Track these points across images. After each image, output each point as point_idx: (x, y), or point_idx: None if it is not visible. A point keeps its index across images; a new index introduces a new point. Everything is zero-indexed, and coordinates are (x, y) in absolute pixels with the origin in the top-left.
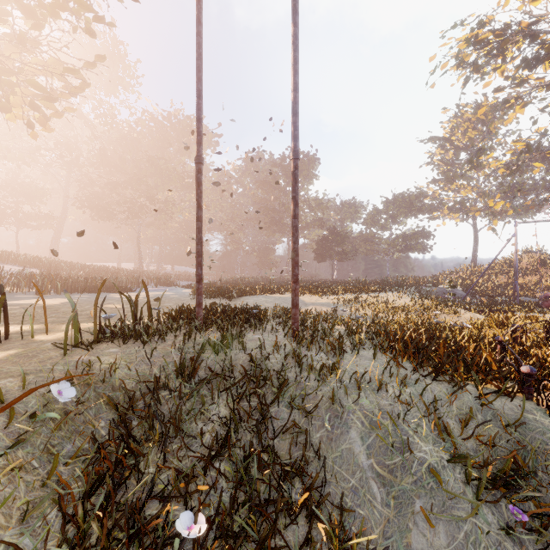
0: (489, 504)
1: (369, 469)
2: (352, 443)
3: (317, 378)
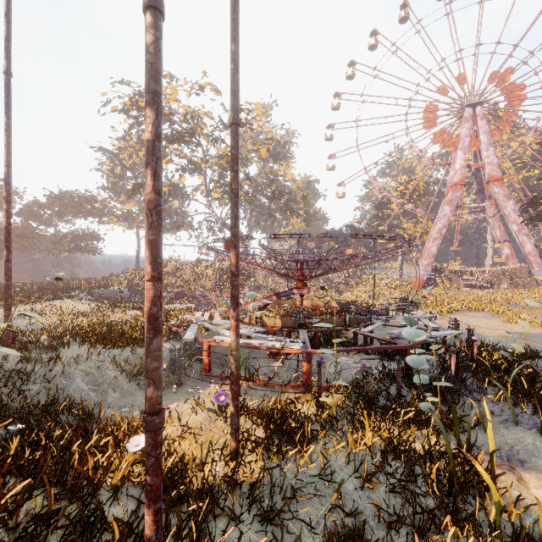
0: (134, 382)
1: (88, 390)
2: (78, 384)
3: (47, 366)
